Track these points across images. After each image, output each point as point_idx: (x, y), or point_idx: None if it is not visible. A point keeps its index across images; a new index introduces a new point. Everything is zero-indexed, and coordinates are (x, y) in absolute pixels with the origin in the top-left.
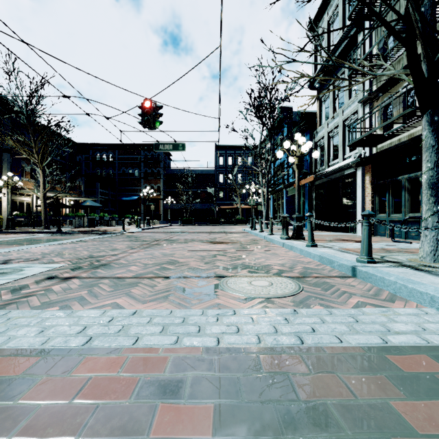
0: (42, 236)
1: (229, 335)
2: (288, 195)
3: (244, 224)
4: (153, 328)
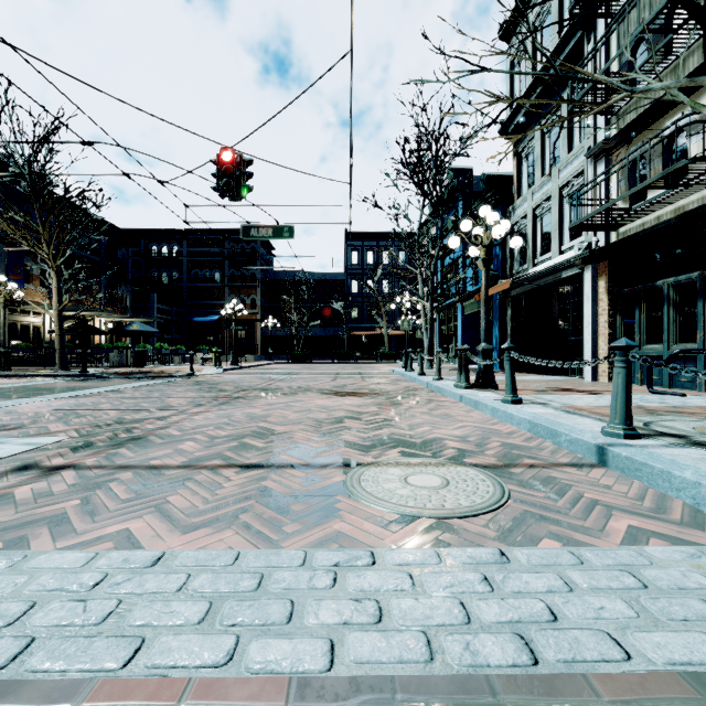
0: (52, 382)
1: (359, 631)
2: (465, 314)
3: (393, 361)
4: (187, 609)
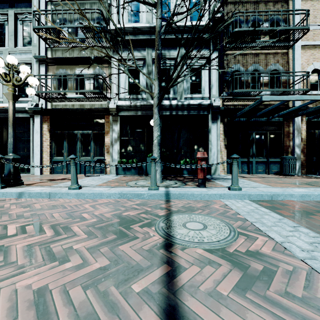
0: None
1: None
2: None
3: None
4: None
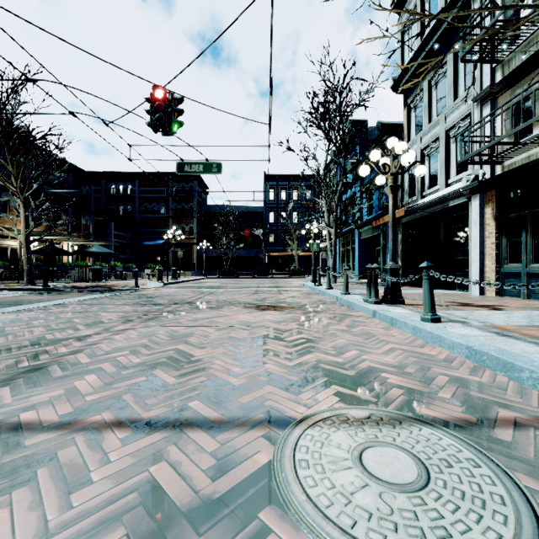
0: (14, 295)
1: None
2: (361, 238)
3: (302, 276)
4: None
